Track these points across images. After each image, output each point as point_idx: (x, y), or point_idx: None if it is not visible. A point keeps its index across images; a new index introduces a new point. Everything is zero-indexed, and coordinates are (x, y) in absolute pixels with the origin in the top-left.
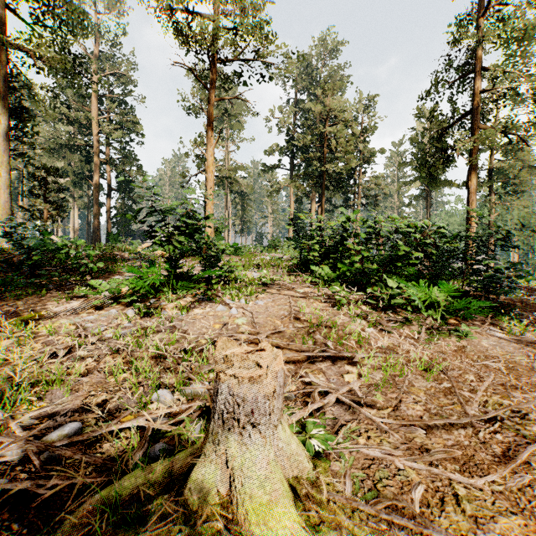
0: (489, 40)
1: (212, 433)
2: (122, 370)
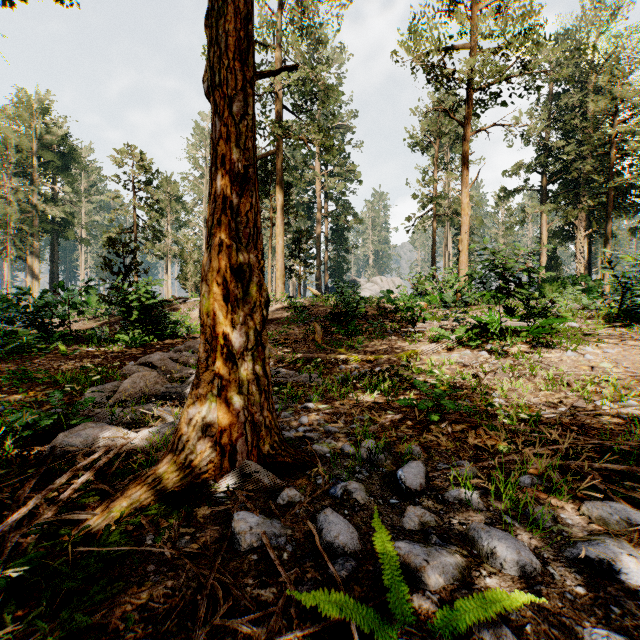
0: None
1: None
2: (539, 389)
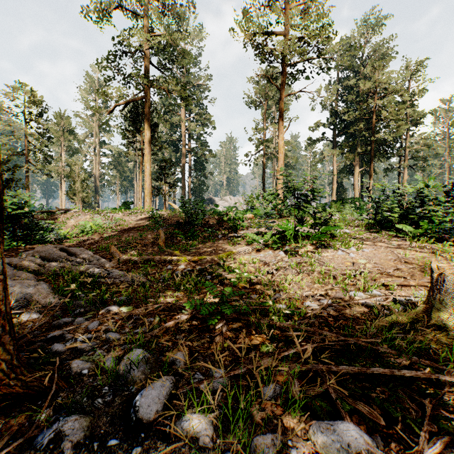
0: None
1: (438, 299)
2: (314, 282)
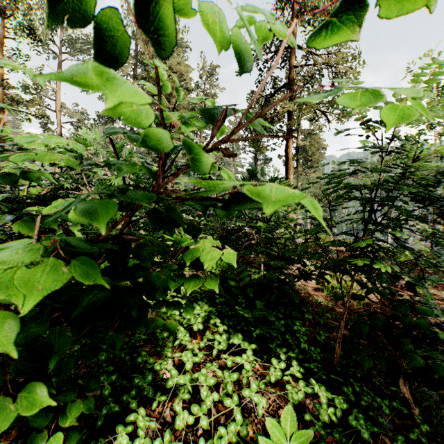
0: (306, 10)
1: None
2: None
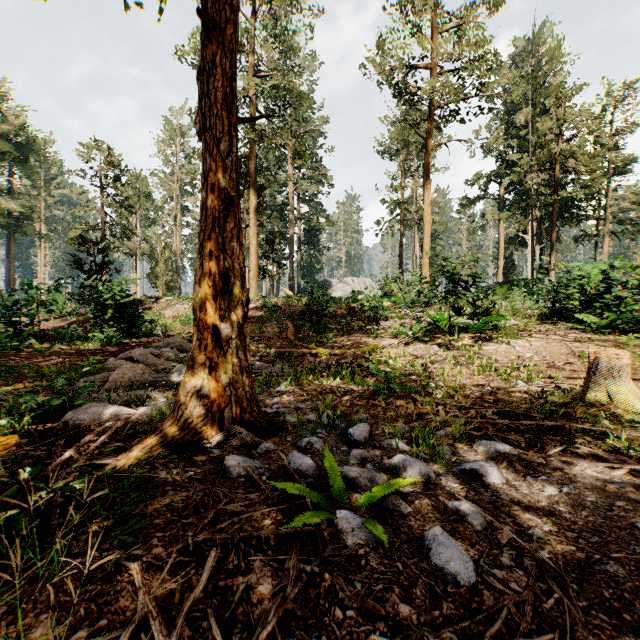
0: None
1: (593, 381)
2: (474, 374)
